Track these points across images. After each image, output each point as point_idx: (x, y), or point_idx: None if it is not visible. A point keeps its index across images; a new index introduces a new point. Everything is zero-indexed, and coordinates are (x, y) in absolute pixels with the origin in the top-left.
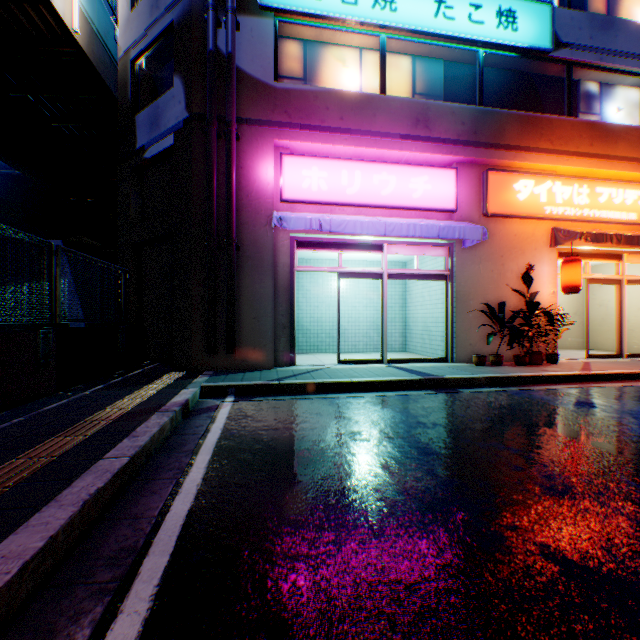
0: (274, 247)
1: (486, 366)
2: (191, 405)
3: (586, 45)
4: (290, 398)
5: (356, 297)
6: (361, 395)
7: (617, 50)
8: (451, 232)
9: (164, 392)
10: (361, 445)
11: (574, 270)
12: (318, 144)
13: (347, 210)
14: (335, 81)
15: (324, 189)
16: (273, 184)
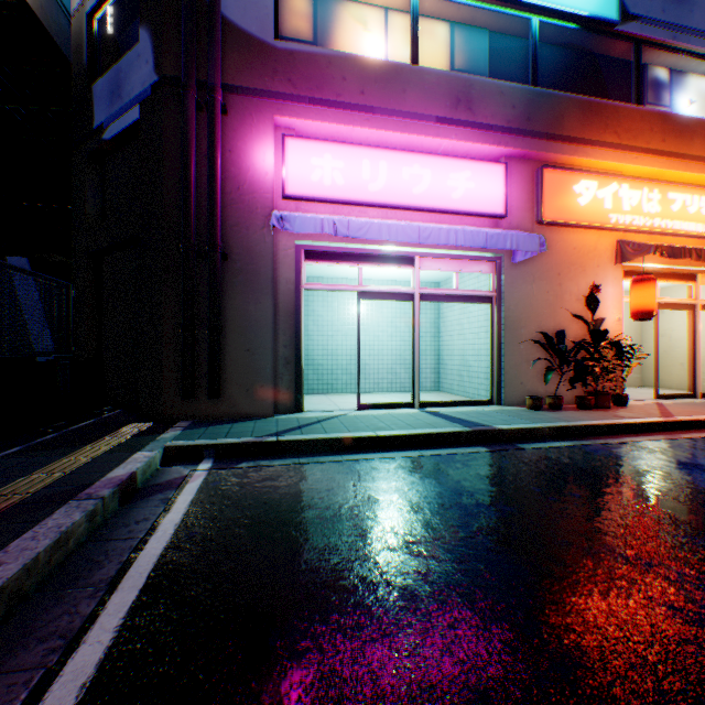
0: (274, 257)
1: (543, 411)
2: (142, 479)
3: (658, 19)
4: (292, 462)
5: (379, 325)
6: (390, 456)
7: (693, 28)
8: (501, 241)
9: (104, 459)
10: (399, 558)
11: (647, 291)
12: (332, 124)
13: (369, 213)
14: (354, 48)
15: (340, 183)
16: (273, 174)
